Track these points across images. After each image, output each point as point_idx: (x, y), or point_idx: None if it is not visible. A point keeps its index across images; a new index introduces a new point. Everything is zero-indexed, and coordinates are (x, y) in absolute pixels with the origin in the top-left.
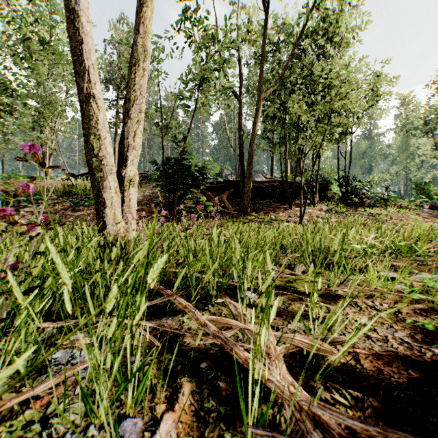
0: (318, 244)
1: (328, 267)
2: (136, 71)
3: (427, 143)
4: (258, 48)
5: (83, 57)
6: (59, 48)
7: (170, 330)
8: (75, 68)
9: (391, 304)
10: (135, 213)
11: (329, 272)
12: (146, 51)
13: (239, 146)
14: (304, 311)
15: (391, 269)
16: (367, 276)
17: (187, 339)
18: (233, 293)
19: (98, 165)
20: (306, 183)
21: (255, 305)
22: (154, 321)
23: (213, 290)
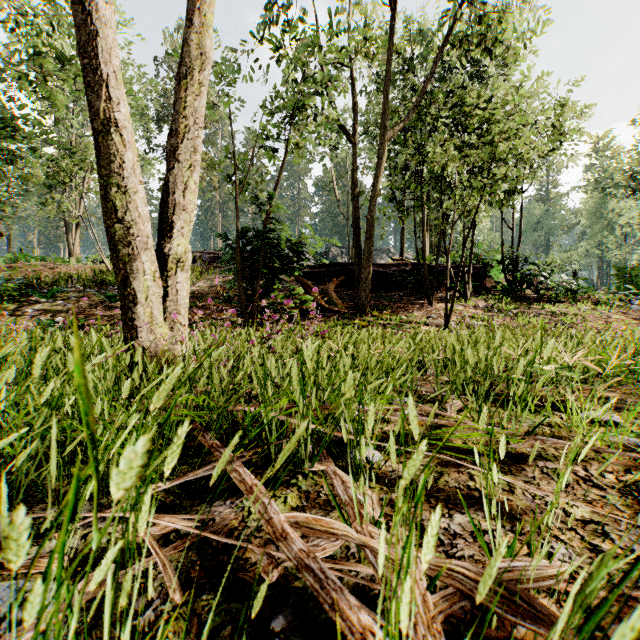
0: (482, 364)
1: (496, 401)
2: (188, 86)
3: (633, 207)
4: (381, 65)
5: (99, 59)
6: None
7: (219, 538)
8: (86, 77)
9: (619, 475)
10: (185, 312)
11: (500, 410)
12: (204, 55)
13: (354, 212)
14: (466, 488)
15: (601, 405)
16: (568, 420)
17: (253, 553)
18: (342, 451)
19: (125, 235)
20: (453, 267)
21: (380, 475)
22: (197, 509)
23: (306, 447)
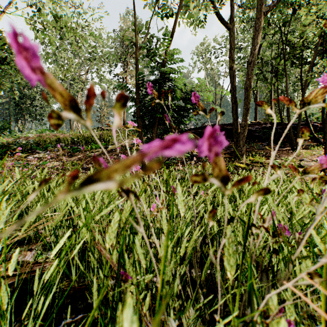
0: None
1: None
2: None
3: None
4: None
5: None
6: (68, 22)
7: None
8: None
9: None
10: None
11: None
12: None
13: (232, 80)
14: None
15: None
16: None
17: None
18: None
19: None
20: (303, 124)
21: None
22: None
23: None
